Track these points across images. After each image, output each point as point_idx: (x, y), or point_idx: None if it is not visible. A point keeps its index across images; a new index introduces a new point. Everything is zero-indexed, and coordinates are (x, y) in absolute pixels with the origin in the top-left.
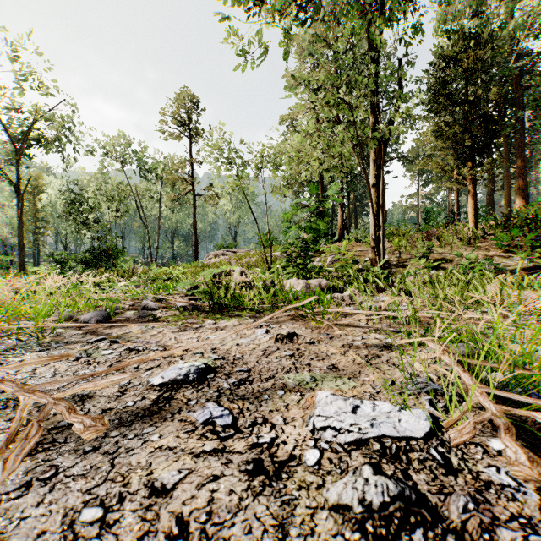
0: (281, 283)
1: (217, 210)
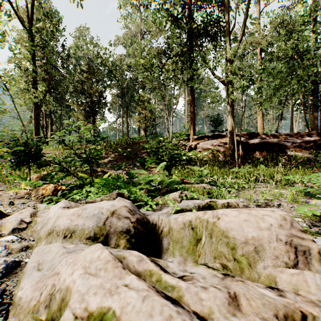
0: None
1: None
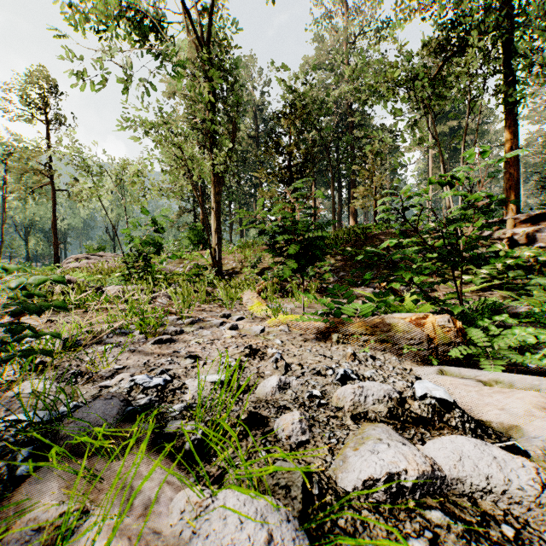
0: (105, 289)
1: (91, 206)
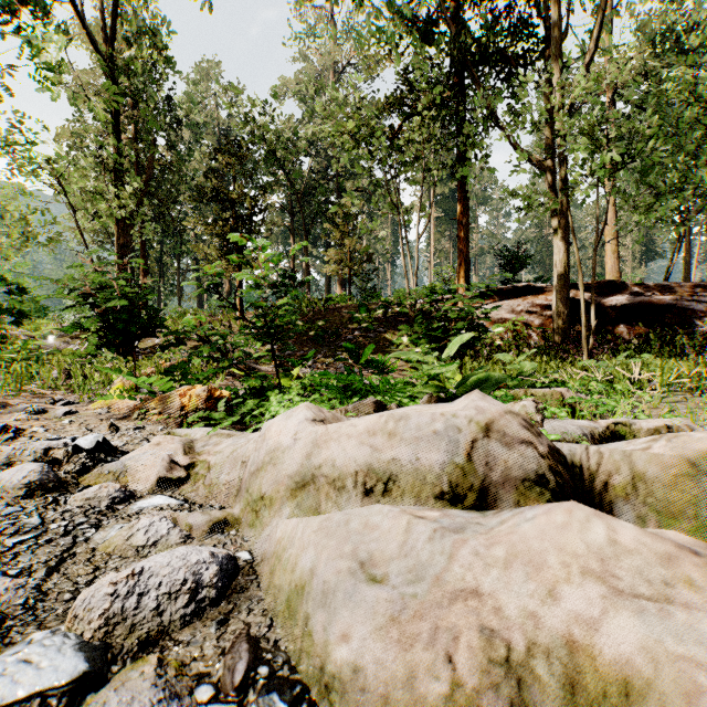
0: None
1: None
